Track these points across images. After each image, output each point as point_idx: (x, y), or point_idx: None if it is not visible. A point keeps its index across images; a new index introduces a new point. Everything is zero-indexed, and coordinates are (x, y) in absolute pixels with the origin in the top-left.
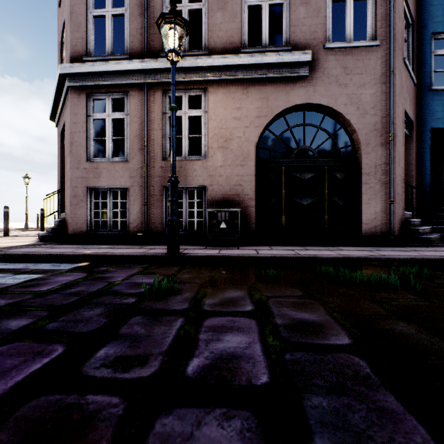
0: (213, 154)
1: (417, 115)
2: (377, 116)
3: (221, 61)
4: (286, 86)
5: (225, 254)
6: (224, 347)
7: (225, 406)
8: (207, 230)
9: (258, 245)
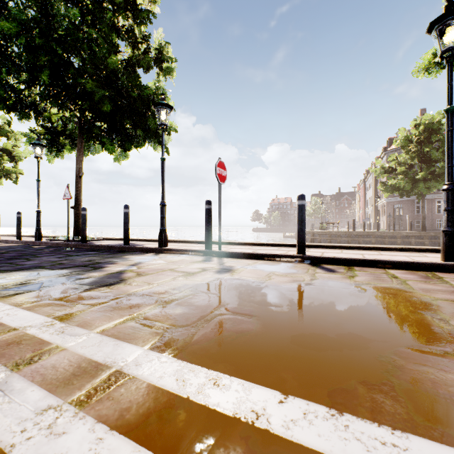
0: None
1: None
2: None
3: None
4: None
5: None
6: None
7: None
8: None
9: None
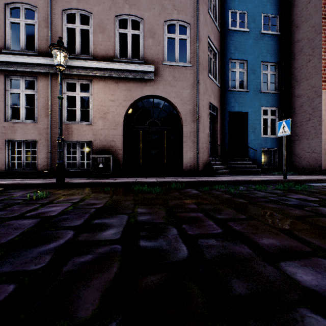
0: (96, 121)
1: (222, 103)
2: (191, 105)
3: (101, 65)
4: (141, 84)
5: (91, 182)
6: (48, 210)
7: (33, 218)
8: (91, 168)
9: (123, 177)
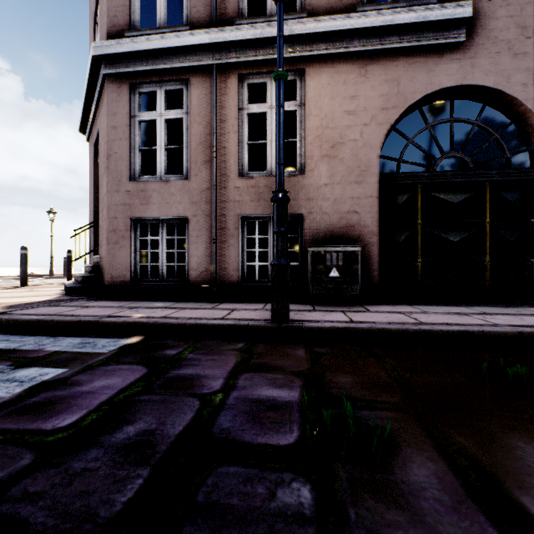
0: (313, 166)
1: None
2: None
3: (329, 25)
4: (428, 60)
5: (373, 325)
6: None
7: None
8: (308, 280)
9: (388, 303)
